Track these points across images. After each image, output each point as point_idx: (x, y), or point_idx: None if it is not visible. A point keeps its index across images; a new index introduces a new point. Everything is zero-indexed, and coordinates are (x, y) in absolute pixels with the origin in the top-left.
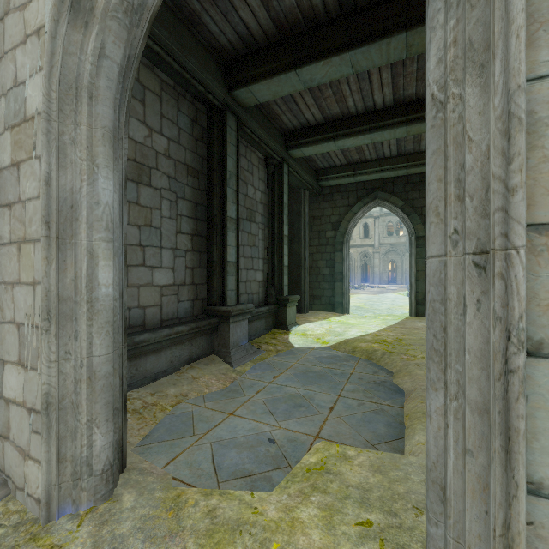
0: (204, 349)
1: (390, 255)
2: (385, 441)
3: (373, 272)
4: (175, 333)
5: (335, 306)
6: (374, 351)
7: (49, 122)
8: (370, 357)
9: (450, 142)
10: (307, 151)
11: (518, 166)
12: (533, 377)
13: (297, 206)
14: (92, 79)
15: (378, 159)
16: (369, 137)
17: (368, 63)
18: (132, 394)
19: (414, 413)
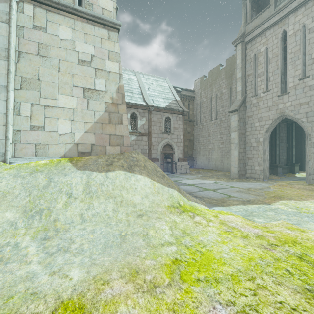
0: (271, 173)
1: None
2: None
3: None
4: None
5: None
6: None
7: (263, 142)
8: None
9: (306, 149)
10: None
11: (307, 152)
12: (309, 162)
13: (300, 132)
14: (267, 137)
15: None
16: None
17: None
18: None
19: None
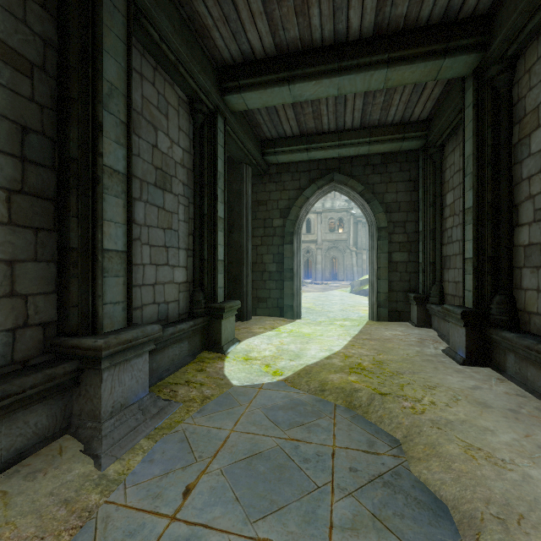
0: (41, 430)
1: (332, 251)
2: None
3: (316, 268)
4: None
5: (284, 310)
6: (354, 390)
7: None
8: (350, 402)
9: None
10: (251, 100)
11: None
12: None
13: (237, 185)
14: None
15: (337, 130)
16: (336, 84)
17: None
18: None
19: None
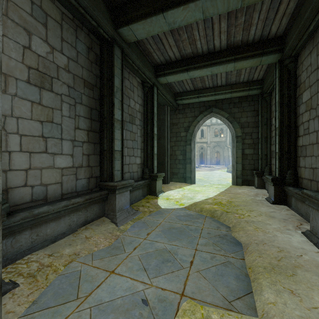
0: (97, 213)
1: (216, 148)
2: (238, 296)
3: (206, 158)
4: (72, 204)
5: (186, 179)
6: (215, 211)
7: None
8: (212, 215)
9: None
10: (169, 79)
11: None
12: None
13: (162, 116)
14: None
15: (213, 87)
16: (210, 70)
17: (214, 10)
18: (31, 257)
19: (256, 267)
